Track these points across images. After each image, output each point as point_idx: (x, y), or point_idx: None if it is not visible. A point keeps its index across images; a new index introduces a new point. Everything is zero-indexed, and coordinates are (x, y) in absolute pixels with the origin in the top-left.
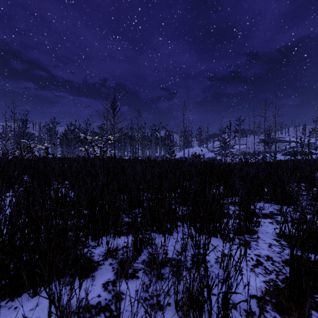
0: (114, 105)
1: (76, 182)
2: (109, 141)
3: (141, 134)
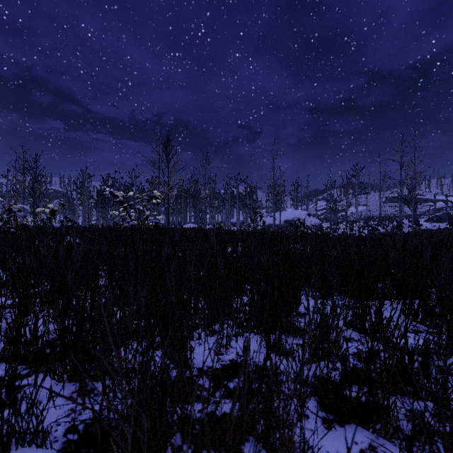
0: (168, 146)
1: (1, 313)
2: (153, 200)
3: (209, 191)
